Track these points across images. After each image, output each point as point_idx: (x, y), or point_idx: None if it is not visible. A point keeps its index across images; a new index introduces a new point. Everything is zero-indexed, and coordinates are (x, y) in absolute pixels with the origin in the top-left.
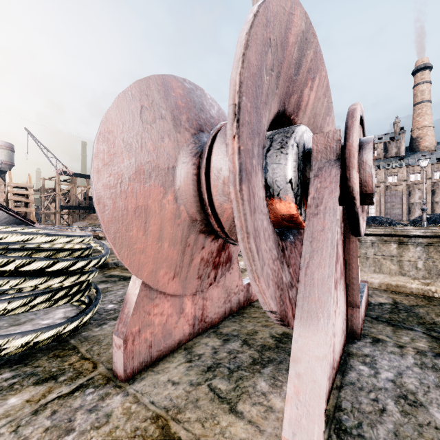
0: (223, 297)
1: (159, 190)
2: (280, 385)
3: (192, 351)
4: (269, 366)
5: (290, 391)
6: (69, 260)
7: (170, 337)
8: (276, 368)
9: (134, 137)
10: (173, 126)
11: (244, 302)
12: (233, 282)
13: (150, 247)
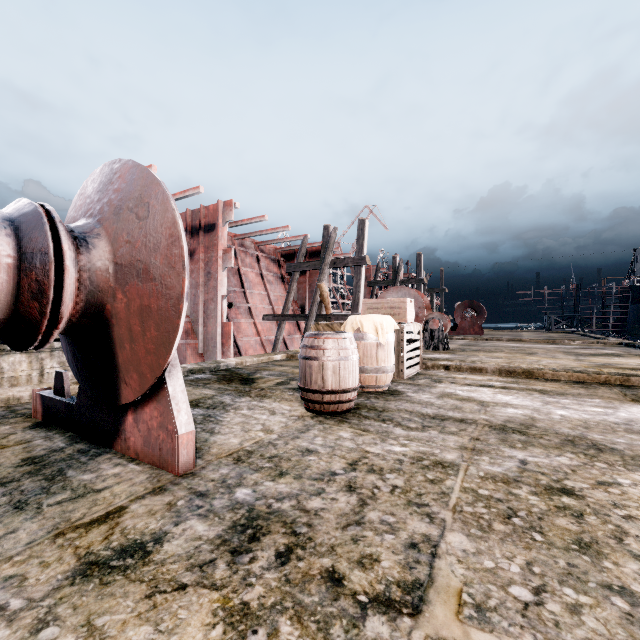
0: None
1: None
2: (98, 469)
3: None
4: (67, 472)
5: (176, 413)
6: None
7: None
8: (75, 468)
9: None
10: None
11: None
12: None
13: None
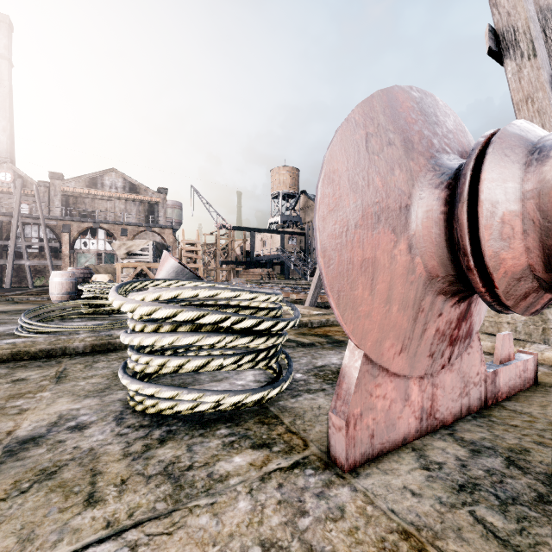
0: (458, 387)
1: (388, 238)
2: None
3: (424, 455)
4: None
5: None
6: (272, 320)
7: (393, 429)
8: None
9: (360, 174)
10: (404, 152)
11: (488, 399)
12: (472, 367)
13: (376, 310)
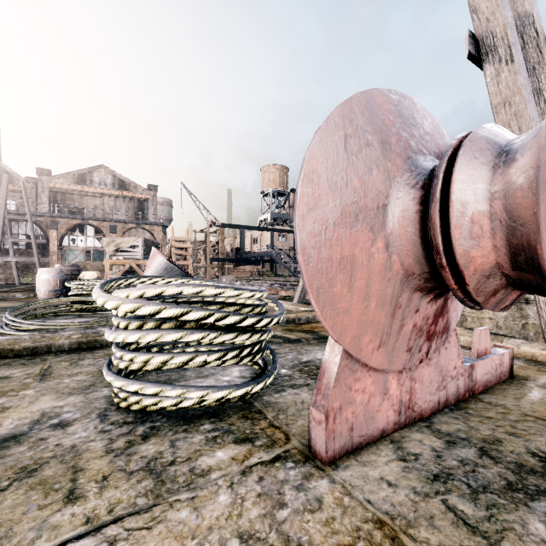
0: (435, 380)
1: (366, 236)
2: None
3: (402, 447)
4: (541, 499)
5: None
6: (256, 316)
7: (372, 422)
8: None
9: (338, 174)
10: (381, 153)
11: (465, 392)
12: (449, 361)
13: (355, 306)
